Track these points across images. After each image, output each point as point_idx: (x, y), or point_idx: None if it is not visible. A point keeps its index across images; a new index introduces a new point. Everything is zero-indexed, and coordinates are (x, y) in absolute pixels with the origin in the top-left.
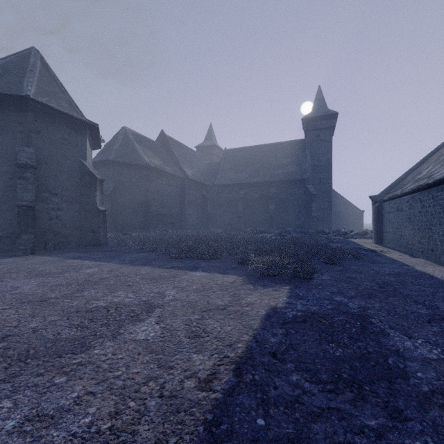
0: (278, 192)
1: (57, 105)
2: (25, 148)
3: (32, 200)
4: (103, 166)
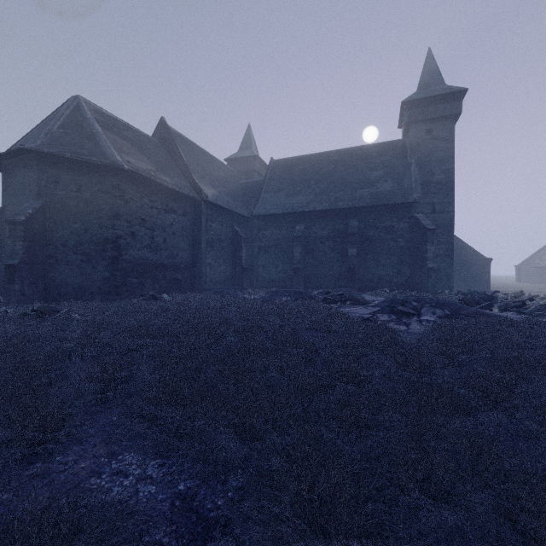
0: (362, 226)
1: None
2: None
3: None
4: (20, 166)
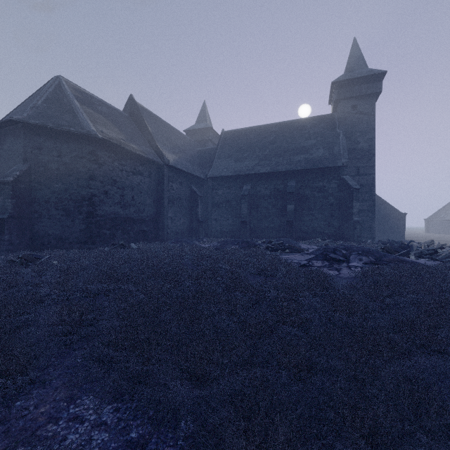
0: (299, 186)
1: None
2: None
3: None
4: (9, 135)
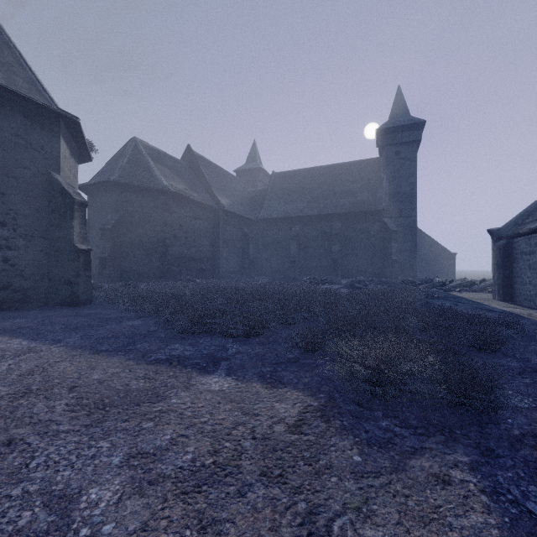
0: (344, 228)
1: (7, 82)
2: None
3: None
4: (102, 191)
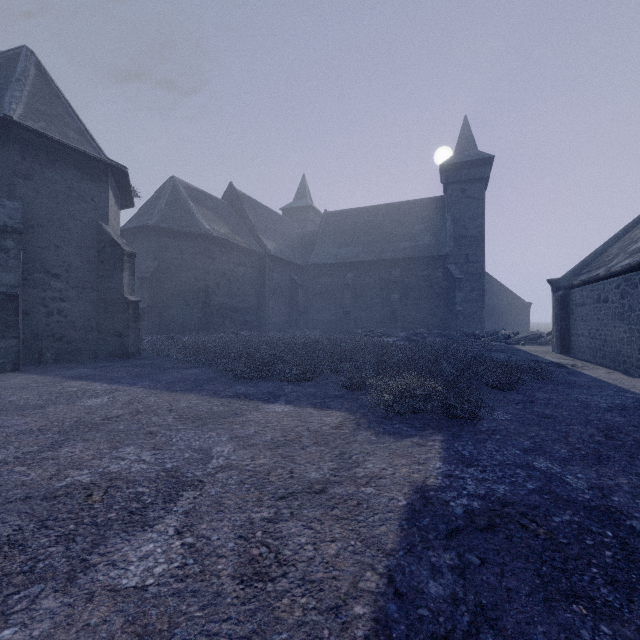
0: (404, 275)
1: (61, 136)
2: (5, 202)
3: (16, 284)
4: (139, 236)
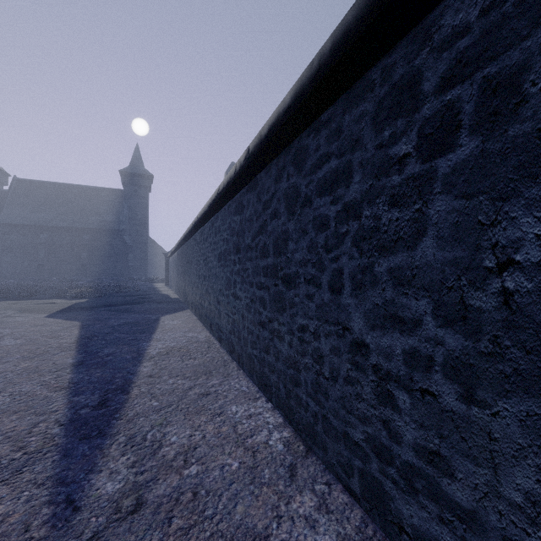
0: (93, 240)
1: None
2: None
3: None
4: None
